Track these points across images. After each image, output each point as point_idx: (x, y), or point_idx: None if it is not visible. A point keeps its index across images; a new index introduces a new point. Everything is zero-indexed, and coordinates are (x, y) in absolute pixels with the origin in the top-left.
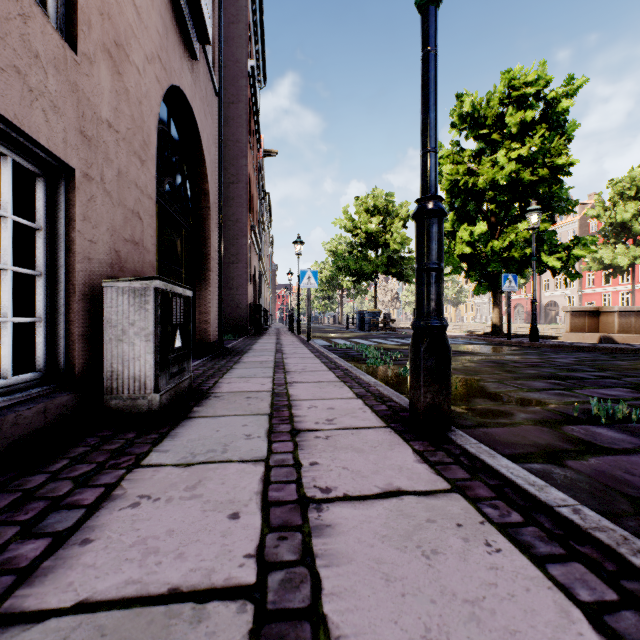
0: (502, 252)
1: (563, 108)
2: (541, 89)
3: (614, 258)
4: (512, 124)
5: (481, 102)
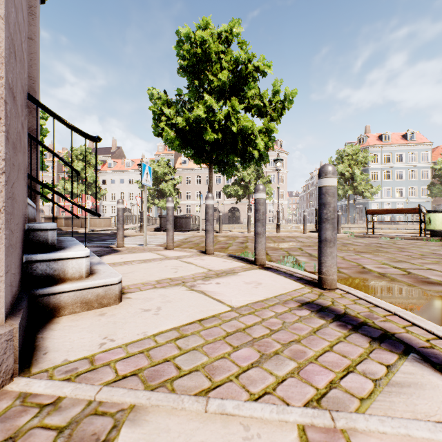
0: None
1: (41, 124)
2: None
3: (74, 189)
4: None
5: None
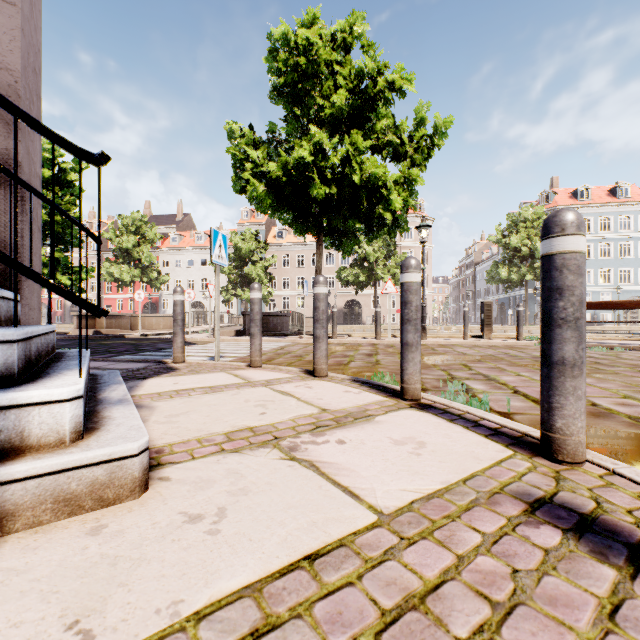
0: None
1: (73, 179)
2: (57, 157)
3: (122, 274)
4: None
5: None
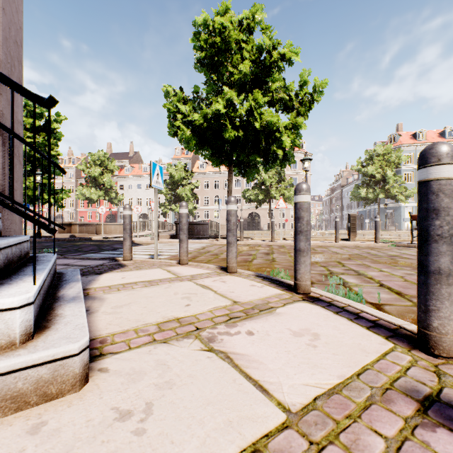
0: None
1: (55, 127)
2: (44, 112)
3: (91, 194)
4: (27, 122)
5: None
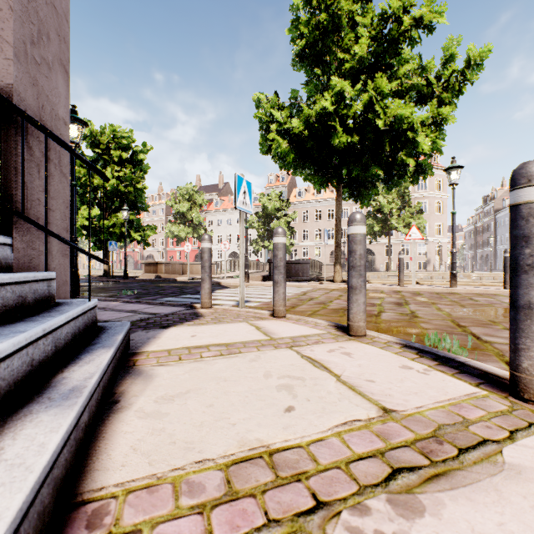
0: (109, 228)
1: (141, 158)
2: (131, 143)
3: (179, 232)
4: (115, 155)
5: (97, 132)
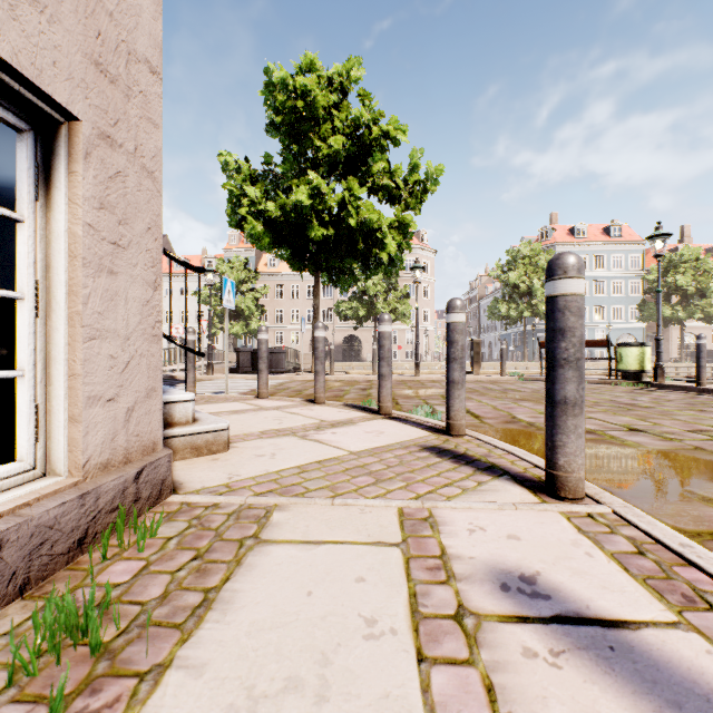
0: None
1: None
2: None
3: None
4: None
5: None
